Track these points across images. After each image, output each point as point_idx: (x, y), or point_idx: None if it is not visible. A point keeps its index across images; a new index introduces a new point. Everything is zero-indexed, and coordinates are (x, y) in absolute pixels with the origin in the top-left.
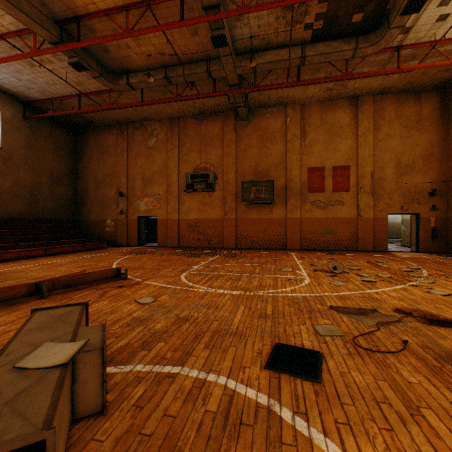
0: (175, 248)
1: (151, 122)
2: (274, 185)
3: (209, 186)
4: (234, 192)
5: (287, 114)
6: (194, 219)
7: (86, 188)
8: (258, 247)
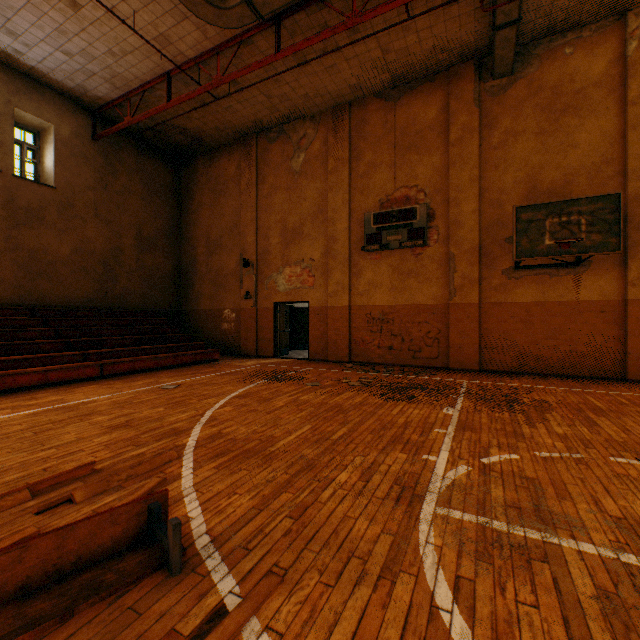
0: (343, 364)
1: (297, 124)
2: (620, 206)
3: (414, 236)
4: (474, 244)
5: (627, 32)
6: (381, 306)
7: (194, 256)
8: (539, 371)
